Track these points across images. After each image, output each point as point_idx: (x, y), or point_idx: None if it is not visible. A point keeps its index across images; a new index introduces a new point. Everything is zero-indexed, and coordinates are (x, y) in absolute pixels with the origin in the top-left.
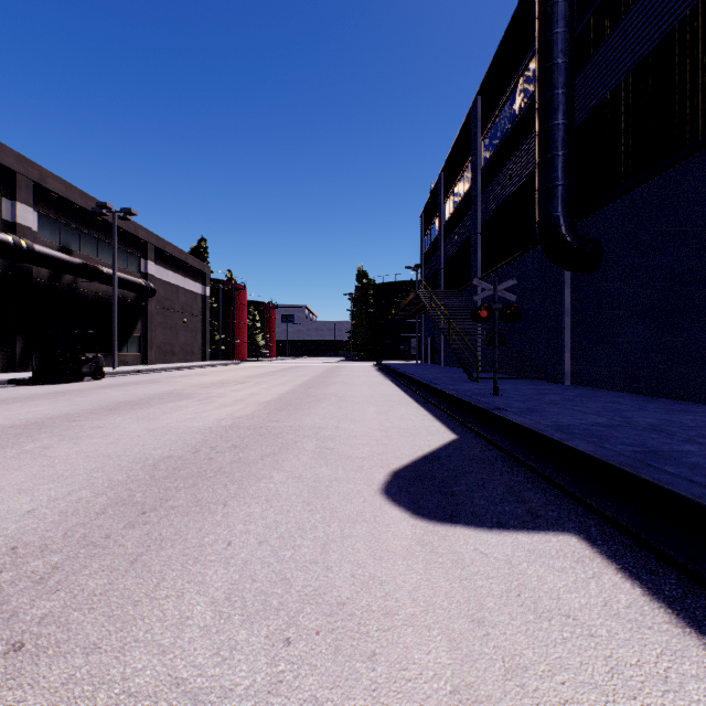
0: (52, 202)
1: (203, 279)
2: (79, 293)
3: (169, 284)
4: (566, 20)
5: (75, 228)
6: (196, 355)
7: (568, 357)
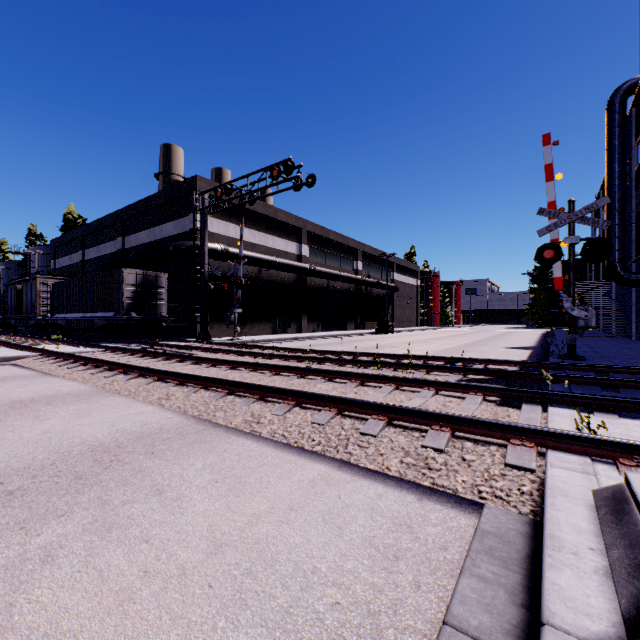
0: (365, 256)
1: (416, 275)
2: (372, 295)
3: (401, 282)
4: (618, 178)
5: (370, 265)
6: (413, 323)
7: (634, 327)
